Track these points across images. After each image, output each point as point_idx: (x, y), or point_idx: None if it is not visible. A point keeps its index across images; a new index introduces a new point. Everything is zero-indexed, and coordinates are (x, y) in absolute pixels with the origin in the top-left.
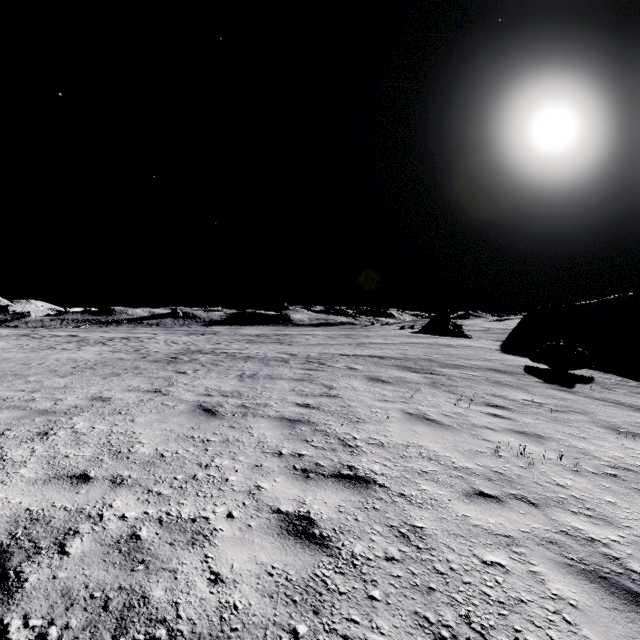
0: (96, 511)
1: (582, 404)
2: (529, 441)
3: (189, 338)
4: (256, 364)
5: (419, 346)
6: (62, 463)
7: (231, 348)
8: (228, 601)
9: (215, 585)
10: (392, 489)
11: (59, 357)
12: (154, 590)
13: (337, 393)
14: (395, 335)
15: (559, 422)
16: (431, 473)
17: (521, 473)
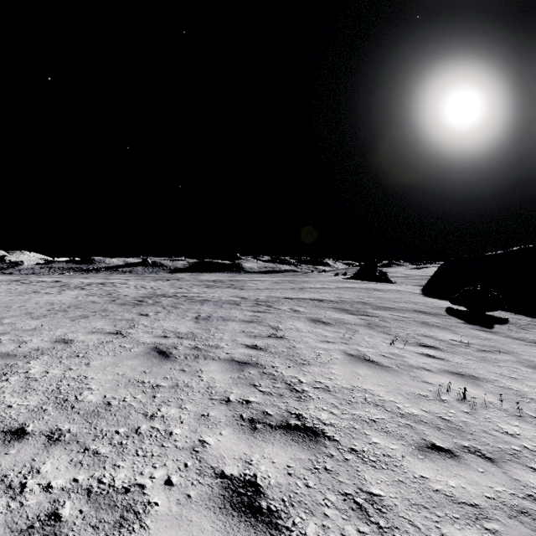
0: (19, 479)
1: (505, 344)
2: (466, 383)
3: (156, 283)
4: (211, 307)
5: (352, 290)
6: (2, 415)
7: (191, 292)
8: None
9: None
10: (342, 443)
11: (39, 300)
12: None
13: (283, 334)
14: (331, 281)
15: (488, 362)
16: (379, 422)
17: (467, 420)
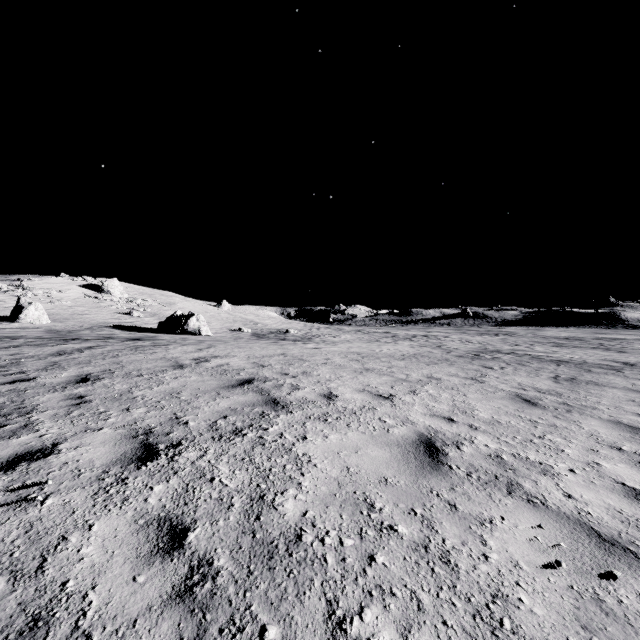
0: (468, 438)
1: None
2: None
3: (482, 338)
4: (572, 369)
5: None
6: (433, 409)
7: (533, 350)
8: (582, 509)
9: (569, 498)
10: None
11: (387, 347)
12: (524, 483)
13: None
14: None
15: None
16: None
17: None
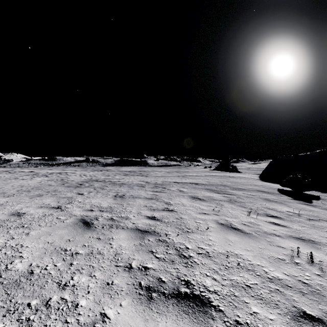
0: None
1: (324, 214)
2: (308, 246)
3: (93, 173)
4: (126, 188)
5: (216, 177)
6: None
7: (114, 178)
8: None
9: None
10: (227, 314)
11: (15, 184)
12: None
13: (173, 208)
14: (202, 171)
15: (317, 228)
16: (254, 288)
17: (322, 283)
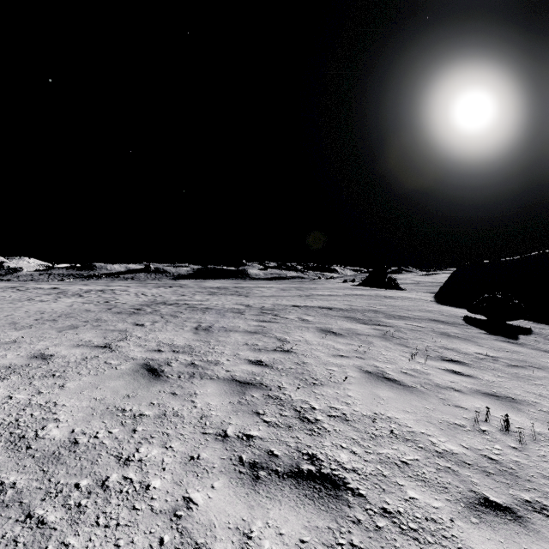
0: None
1: (535, 358)
2: (504, 407)
3: (158, 290)
4: (213, 315)
5: (362, 298)
6: None
7: (193, 299)
8: None
9: None
10: (370, 500)
11: (30, 308)
12: None
13: (291, 347)
14: (339, 287)
15: (522, 379)
16: (413, 465)
17: (519, 459)
